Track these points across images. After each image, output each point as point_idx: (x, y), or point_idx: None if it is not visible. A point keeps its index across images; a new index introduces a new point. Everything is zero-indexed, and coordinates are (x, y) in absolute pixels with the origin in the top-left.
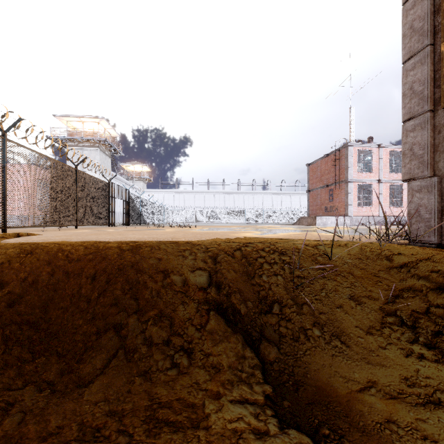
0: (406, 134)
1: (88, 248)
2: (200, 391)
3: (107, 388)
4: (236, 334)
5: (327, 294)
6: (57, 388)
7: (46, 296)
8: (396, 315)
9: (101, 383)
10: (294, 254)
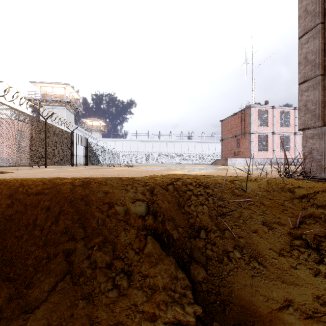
0: (301, 94)
1: (46, 184)
2: (138, 314)
3: (51, 314)
4: (169, 257)
5: (244, 221)
6: (3, 315)
7: (4, 226)
8: (302, 238)
9: (46, 308)
10: (216, 187)
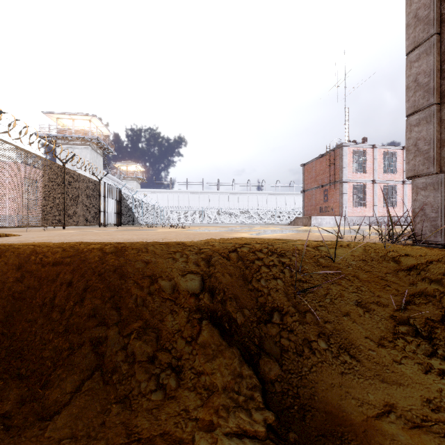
0: (410, 129)
1: (66, 250)
2: (190, 422)
3: (75, 421)
4: (232, 348)
5: (332, 300)
6: (13, 422)
7: (12, 306)
8: (409, 323)
9: (70, 414)
10: (294, 255)
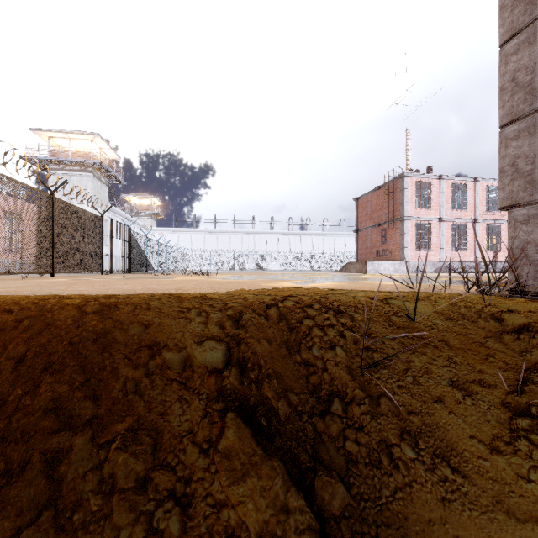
0: (505, 144)
1: (25, 308)
2: None
3: None
4: (271, 460)
5: (416, 378)
6: None
7: None
8: (531, 413)
9: None
10: (357, 313)
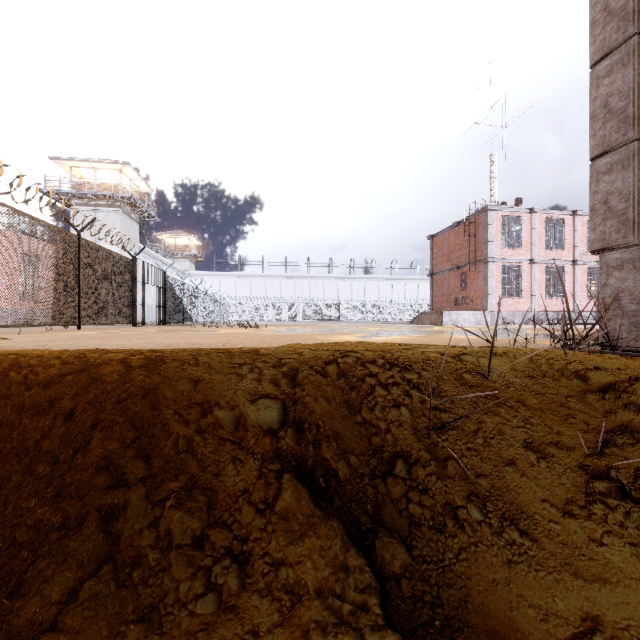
0: (596, 179)
1: (68, 362)
2: None
3: None
4: (330, 521)
5: (487, 440)
6: None
7: None
8: (610, 477)
9: None
10: (425, 369)
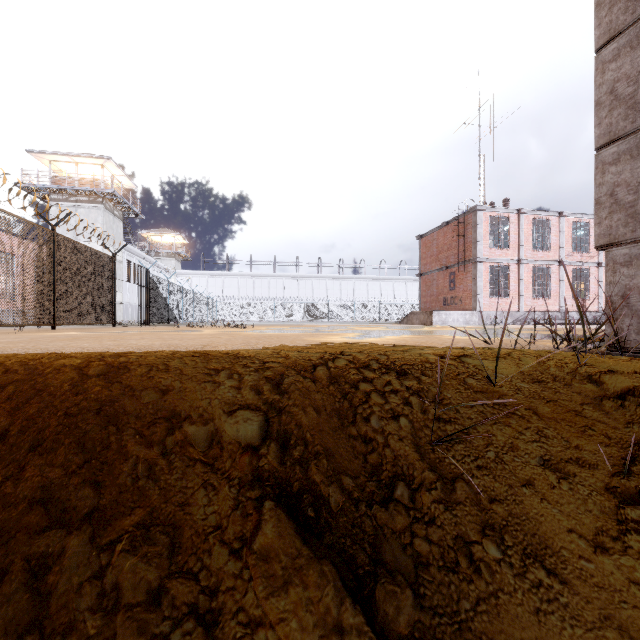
0: (602, 170)
1: (10, 370)
2: None
3: None
4: (320, 564)
5: (499, 456)
6: None
7: None
8: None
9: None
10: (424, 374)
